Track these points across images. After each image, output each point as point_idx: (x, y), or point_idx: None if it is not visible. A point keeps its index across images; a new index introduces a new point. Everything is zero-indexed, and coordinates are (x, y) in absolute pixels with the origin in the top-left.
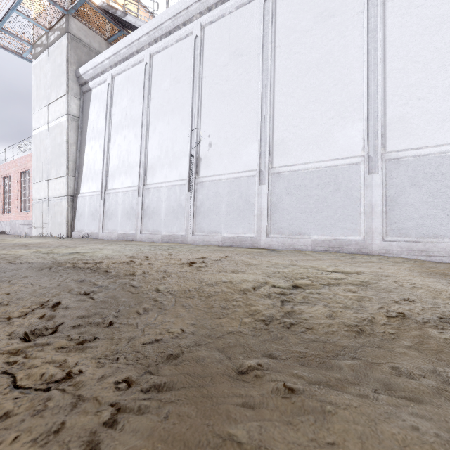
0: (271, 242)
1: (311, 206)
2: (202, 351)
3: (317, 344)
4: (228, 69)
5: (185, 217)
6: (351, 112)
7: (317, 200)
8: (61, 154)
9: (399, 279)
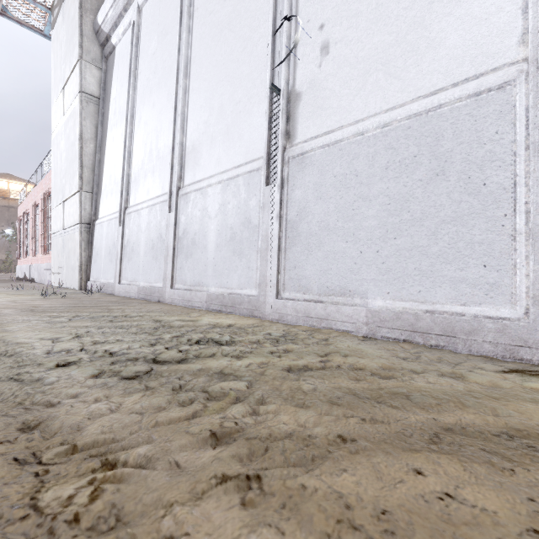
0: None
1: None
2: None
3: None
4: None
5: (259, 251)
6: None
7: None
8: (74, 158)
9: None
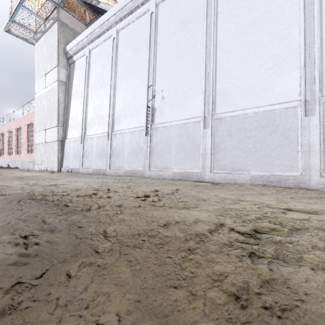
0: (214, 176)
1: (250, 146)
2: None
3: None
4: (177, 35)
5: (143, 156)
6: (288, 62)
7: (256, 141)
8: (54, 110)
9: None
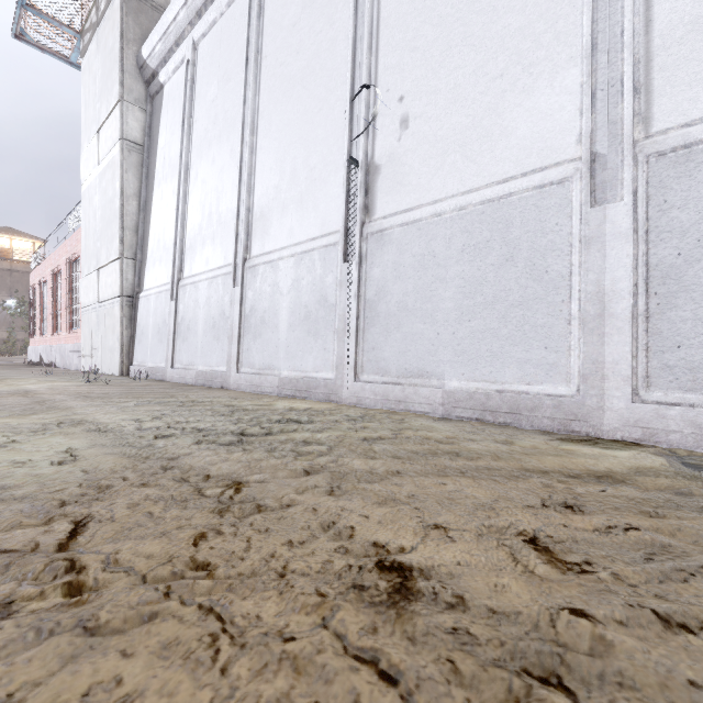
0: (658, 420)
1: None
2: None
3: None
4: None
5: (336, 331)
6: None
7: None
8: (113, 217)
9: None
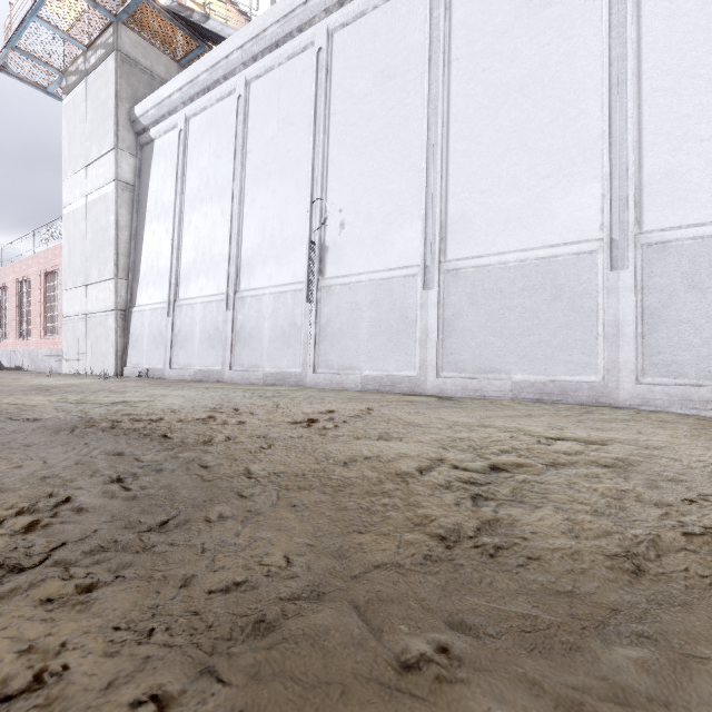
0: (444, 385)
1: (511, 325)
2: (325, 613)
3: (556, 600)
4: (371, 100)
5: (302, 344)
6: (581, 166)
7: (522, 315)
8: (106, 244)
9: (680, 454)
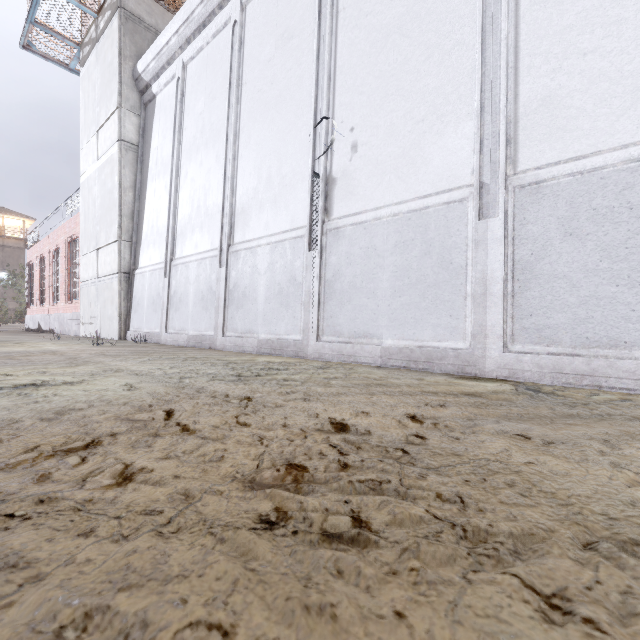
0: (518, 364)
1: None
2: None
3: None
4: None
5: (303, 304)
6: None
7: None
8: (112, 206)
9: None
